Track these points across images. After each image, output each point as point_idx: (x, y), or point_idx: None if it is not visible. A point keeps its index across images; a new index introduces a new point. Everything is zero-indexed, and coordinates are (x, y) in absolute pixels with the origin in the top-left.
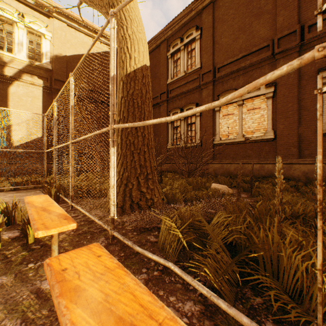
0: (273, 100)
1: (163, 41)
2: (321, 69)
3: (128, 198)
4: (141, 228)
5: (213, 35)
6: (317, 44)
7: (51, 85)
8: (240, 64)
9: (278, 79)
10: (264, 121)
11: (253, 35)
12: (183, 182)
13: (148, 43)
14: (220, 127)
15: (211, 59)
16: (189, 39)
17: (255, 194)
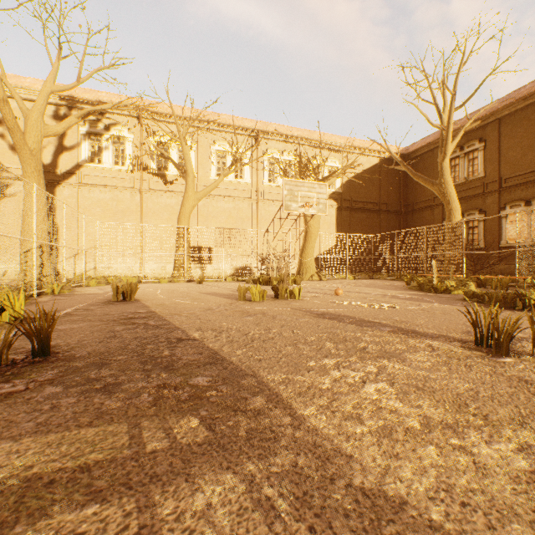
0: None
1: (437, 146)
2: None
3: None
4: None
5: (498, 148)
6: None
7: (340, 204)
8: (528, 178)
9: None
10: None
11: None
12: None
13: (420, 149)
14: (506, 231)
15: (496, 171)
16: (470, 149)
17: None
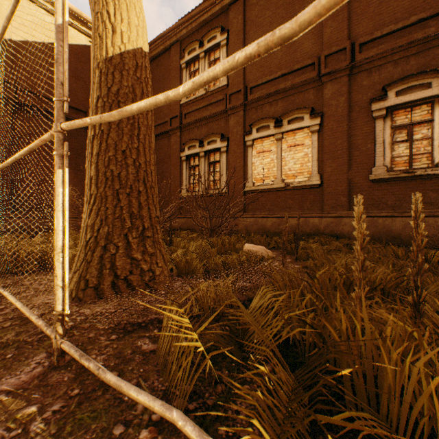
0: (319, 135)
1: (174, 43)
2: (374, 99)
3: (108, 271)
4: (127, 324)
5: (244, 42)
6: (369, 67)
7: None
8: (279, 85)
9: (325, 108)
10: (309, 162)
11: (296, 48)
12: (203, 243)
13: (153, 43)
14: (253, 168)
15: (242, 75)
16: (212, 45)
17: (303, 257)
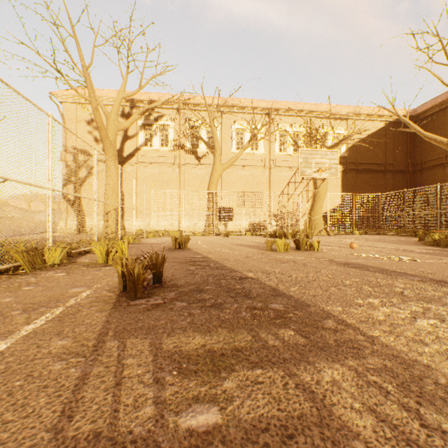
0: None
1: None
2: None
3: None
4: None
5: None
6: None
7: (345, 167)
8: None
9: None
10: None
11: None
12: None
13: (429, 109)
14: None
15: None
16: None
17: None
